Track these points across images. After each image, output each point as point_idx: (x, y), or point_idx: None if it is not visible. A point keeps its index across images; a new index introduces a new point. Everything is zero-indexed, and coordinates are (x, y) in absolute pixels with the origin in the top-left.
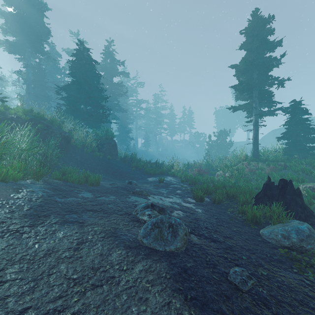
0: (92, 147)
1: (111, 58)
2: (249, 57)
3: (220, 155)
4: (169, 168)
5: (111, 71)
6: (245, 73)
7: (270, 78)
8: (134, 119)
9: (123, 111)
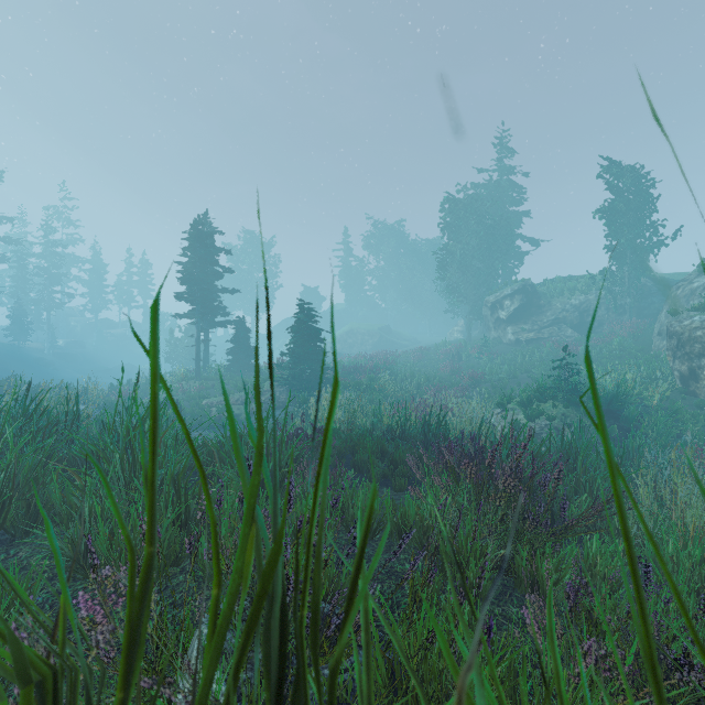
0: None
1: None
2: (189, 269)
3: (189, 362)
4: (82, 393)
5: None
6: (187, 282)
7: (213, 293)
8: None
9: None
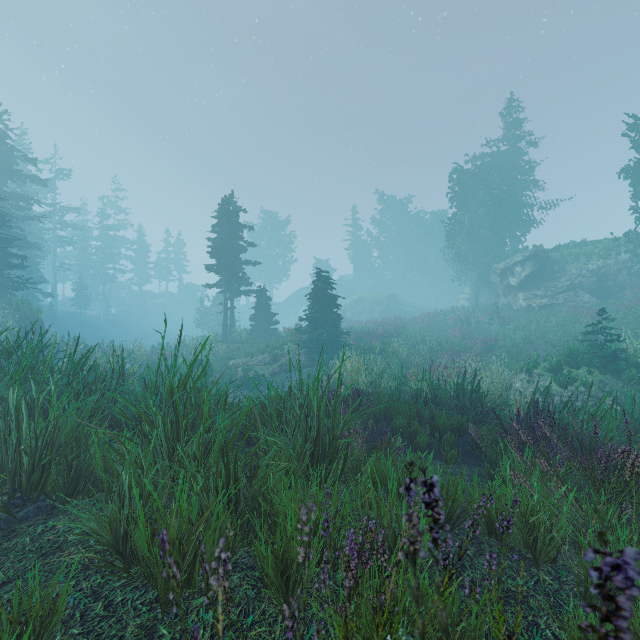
0: (12, 333)
1: (5, 145)
2: (217, 244)
3: (217, 328)
4: (129, 353)
5: (6, 172)
6: (216, 256)
7: (238, 265)
8: (48, 248)
9: (32, 247)
